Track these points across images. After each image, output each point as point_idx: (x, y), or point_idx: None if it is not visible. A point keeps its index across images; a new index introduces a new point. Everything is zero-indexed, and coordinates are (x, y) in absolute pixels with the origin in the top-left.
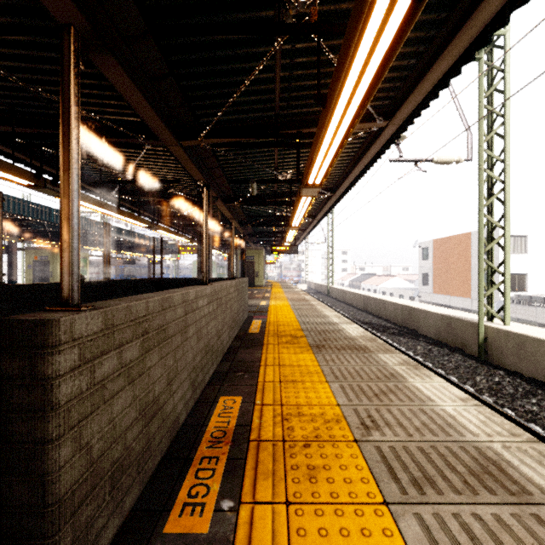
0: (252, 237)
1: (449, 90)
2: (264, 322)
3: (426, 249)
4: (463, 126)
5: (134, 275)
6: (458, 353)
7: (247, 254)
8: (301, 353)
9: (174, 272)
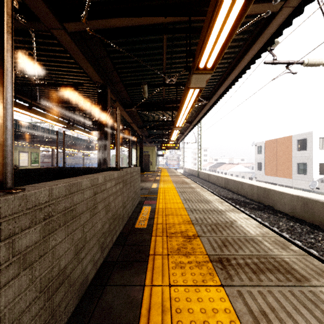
0: (148, 138)
1: (318, 0)
2: (153, 209)
3: (260, 147)
4: None
5: (74, 163)
6: (320, 231)
7: (144, 149)
8: (205, 286)
9: None
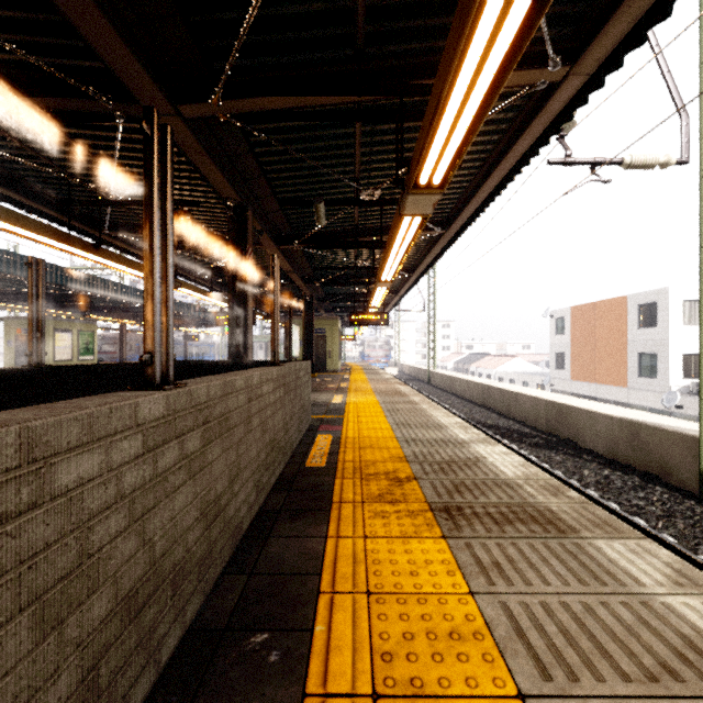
0: (323, 301)
1: (650, 43)
2: (336, 439)
3: (561, 320)
4: (674, 104)
5: None
6: (658, 485)
7: (316, 325)
8: (417, 537)
9: (221, 350)
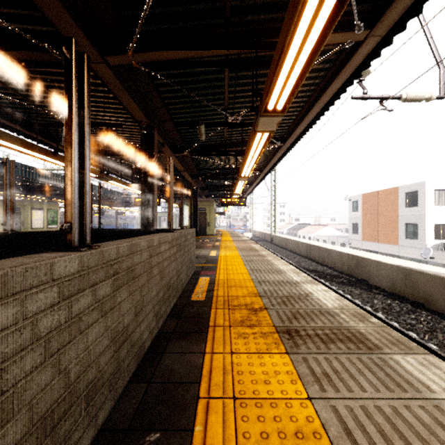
0: (204, 190)
1: (419, 19)
2: (212, 280)
3: (355, 202)
4: (435, 59)
5: (103, 225)
6: (424, 310)
7: (199, 205)
8: (268, 353)
9: (139, 222)
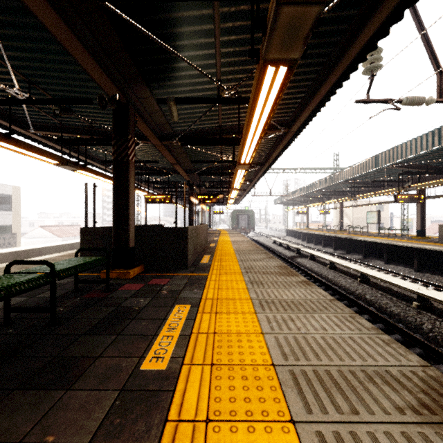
0: None
1: None
2: None
3: None
4: None
5: None
6: None
7: None
8: None
9: None
